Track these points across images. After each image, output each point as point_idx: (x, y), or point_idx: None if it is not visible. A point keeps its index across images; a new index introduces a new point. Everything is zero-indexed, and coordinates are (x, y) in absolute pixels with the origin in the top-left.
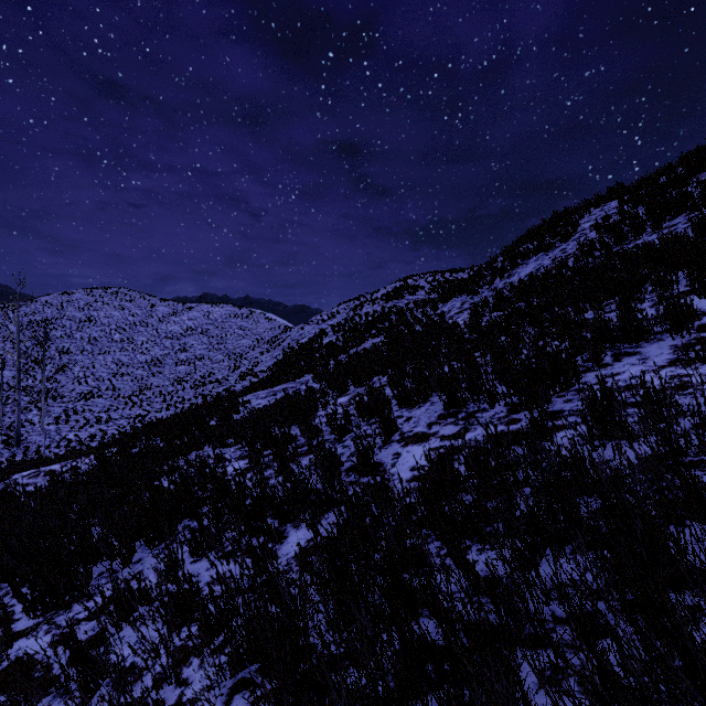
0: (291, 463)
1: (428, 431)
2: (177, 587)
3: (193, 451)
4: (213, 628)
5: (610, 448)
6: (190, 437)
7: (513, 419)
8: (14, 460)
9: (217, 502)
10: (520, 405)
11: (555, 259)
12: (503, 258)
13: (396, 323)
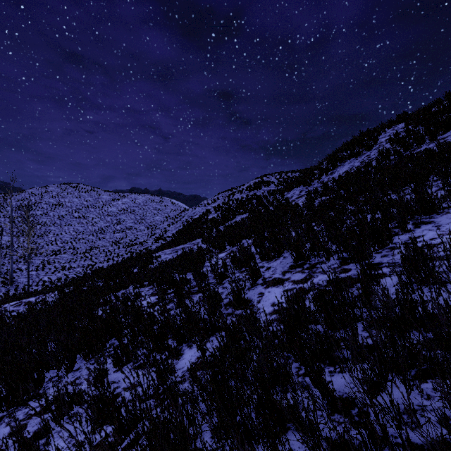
0: (186, 299)
1: (283, 277)
2: (100, 394)
3: (121, 289)
4: (125, 429)
5: (425, 291)
6: (119, 280)
7: (345, 269)
8: (8, 294)
9: (135, 326)
10: (350, 259)
11: (362, 162)
12: (327, 162)
13: (256, 205)
